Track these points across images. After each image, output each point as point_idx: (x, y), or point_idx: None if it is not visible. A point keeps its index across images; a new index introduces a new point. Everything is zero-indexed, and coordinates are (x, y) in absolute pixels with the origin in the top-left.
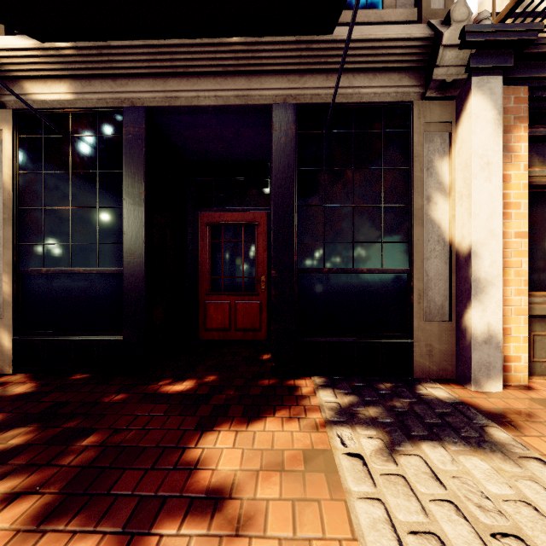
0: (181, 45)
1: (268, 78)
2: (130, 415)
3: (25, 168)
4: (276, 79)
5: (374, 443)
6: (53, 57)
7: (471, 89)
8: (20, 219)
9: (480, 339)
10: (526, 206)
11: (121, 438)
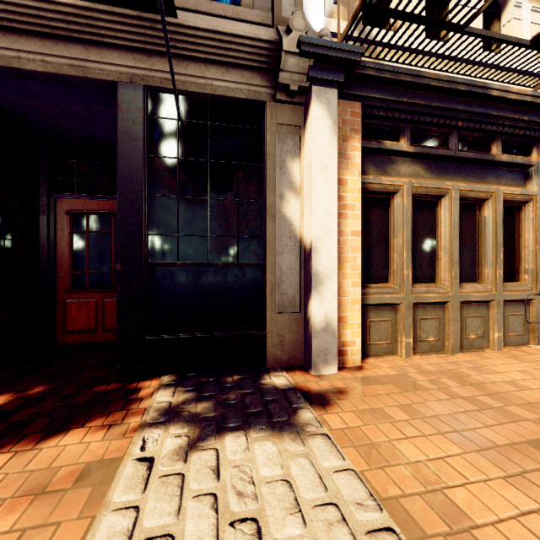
0: None
1: (110, 52)
2: None
3: None
4: (120, 55)
5: (178, 442)
6: None
7: (311, 97)
8: None
9: (319, 328)
10: (360, 208)
11: None
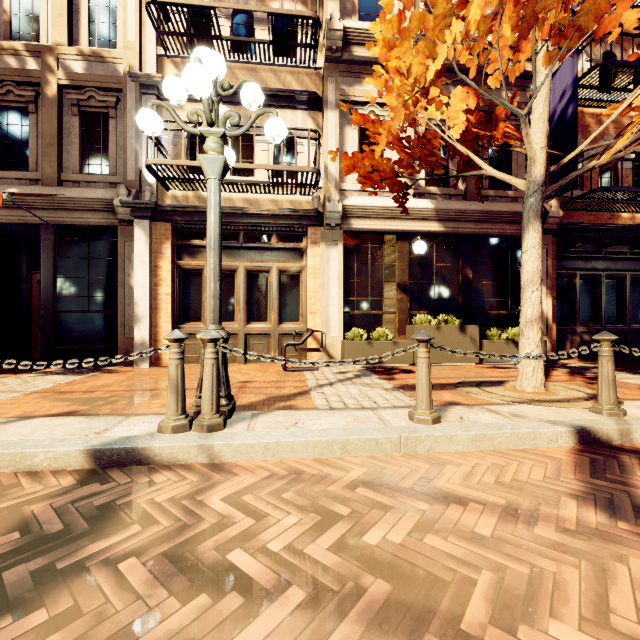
0: None
1: (37, 211)
2: None
3: None
4: (41, 212)
5: (35, 375)
6: None
7: (135, 225)
8: None
9: (139, 344)
10: (170, 281)
11: None
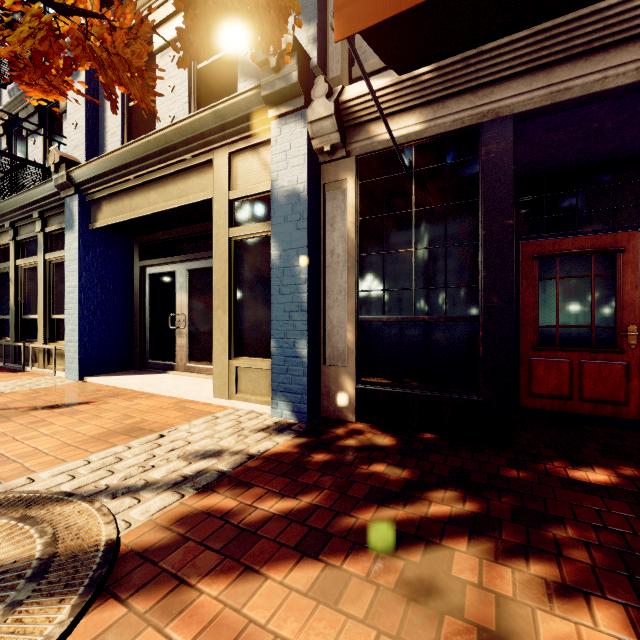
0: (589, 14)
1: None
2: (576, 506)
3: (365, 214)
4: None
5: None
6: (407, 89)
7: None
8: (360, 266)
9: None
10: None
11: (610, 541)
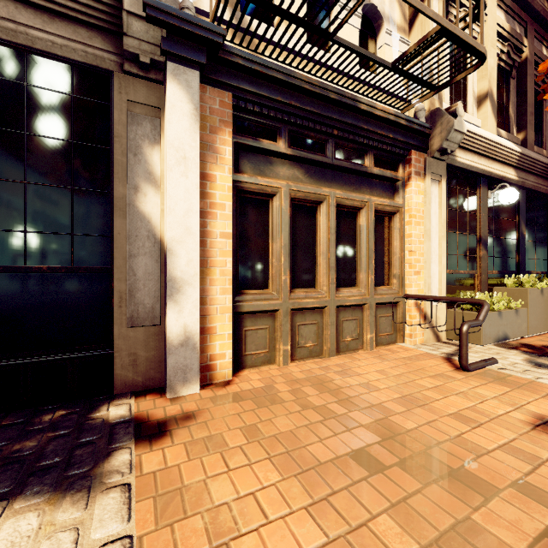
0: None
1: None
2: None
3: None
4: None
5: None
6: None
7: (167, 74)
8: None
9: (177, 342)
10: (231, 208)
11: None
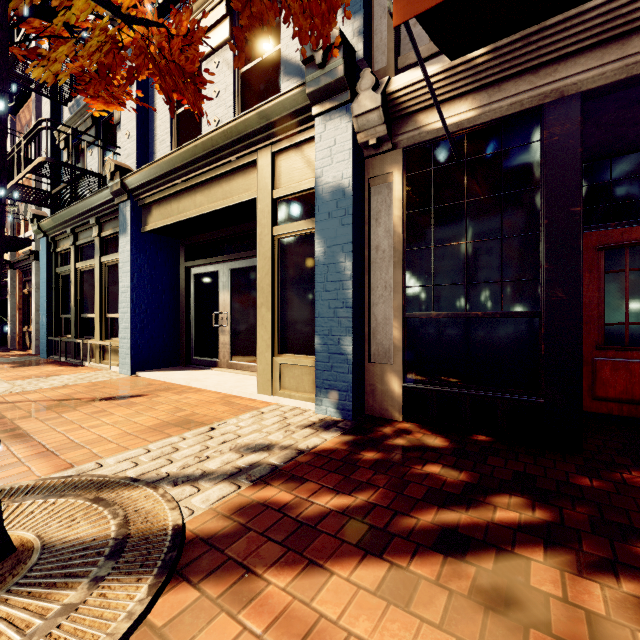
0: None
1: None
2: None
3: (412, 207)
4: None
5: None
6: (459, 74)
7: None
8: (407, 261)
9: None
10: None
11: None
